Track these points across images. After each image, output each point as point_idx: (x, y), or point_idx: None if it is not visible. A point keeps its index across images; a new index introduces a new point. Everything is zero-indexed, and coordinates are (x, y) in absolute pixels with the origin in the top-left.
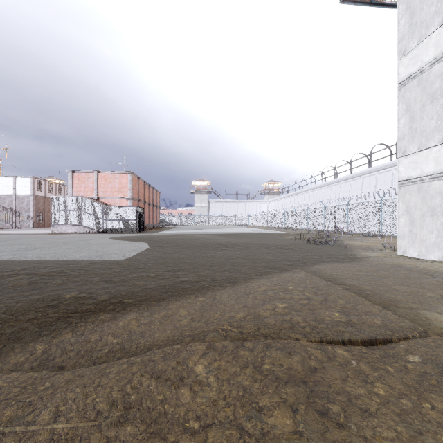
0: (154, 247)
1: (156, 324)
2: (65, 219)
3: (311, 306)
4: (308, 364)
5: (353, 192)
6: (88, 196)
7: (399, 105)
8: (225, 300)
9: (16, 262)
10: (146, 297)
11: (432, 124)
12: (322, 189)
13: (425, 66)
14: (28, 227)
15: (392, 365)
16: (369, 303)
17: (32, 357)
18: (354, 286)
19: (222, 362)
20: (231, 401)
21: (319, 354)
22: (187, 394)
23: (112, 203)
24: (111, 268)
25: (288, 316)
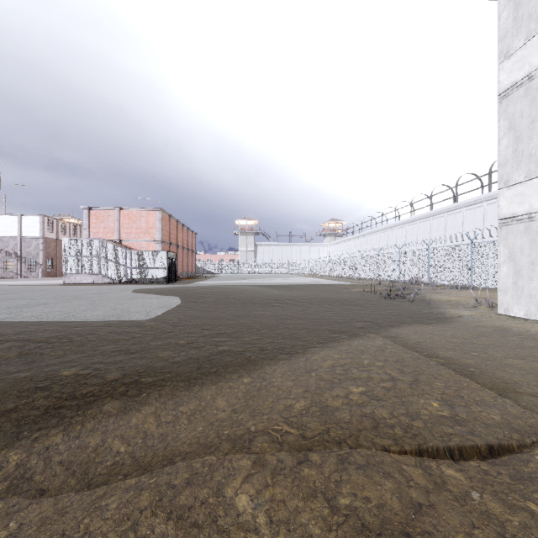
0: (188, 303)
1: (182, 418)
2: (80, 267)
3: (398, 391)
4: (407, 495)
5: (434, 233)
6: (108, 239)
7: (499, 122)
8: (279, 380)
9: (9, 324)
10: (171, 376)
11: None
12: (396, 229)
13: (535, 70)
14: (36, 276)
15: (534, 497)
16: (478, 386)
17: (1, 473)
18: (452, 360)
19: (277, 489)
20: None
21: (421, 475)
22: None
23: (137, 247)
24: (129, 332)
25: (369, 408)
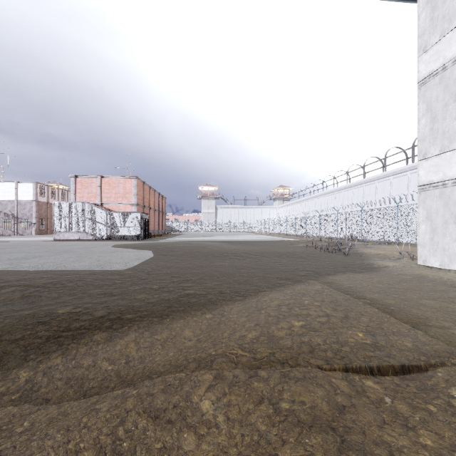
0: (159, 255)
1: (157, 345)
2: (67, 226)
3: (331, 324)
4: (334, 400)
5: (366, 197)
6: (91, 202)
7: (418, 105)
8: (235, 316)
9: (11, 272)
10: (147, 313)
11: (455, 124)
12: (334, 194)
13: (448, 62)
14: (30, 234)
15: (433, 402)
16: (396, 321)
17: (14, 387)
18: (376, 301)
19: (232, 397)
20: (244, 449)
21: (346, 386)
22: (191, 440)
23: (116, 209)
24: (111, 279)
25: (307, 337)
